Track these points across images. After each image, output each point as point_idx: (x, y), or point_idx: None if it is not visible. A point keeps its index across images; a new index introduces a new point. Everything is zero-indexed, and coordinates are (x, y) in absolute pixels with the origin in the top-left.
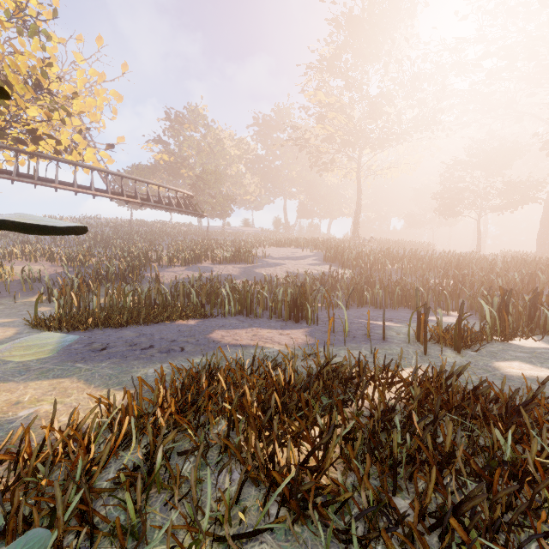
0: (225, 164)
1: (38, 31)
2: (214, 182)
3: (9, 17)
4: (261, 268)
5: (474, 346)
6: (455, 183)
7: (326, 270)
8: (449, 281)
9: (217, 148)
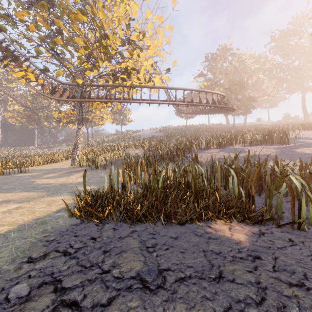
0: (246, 76)
1: None
2: (239, 89)
3: None
4: (302, 147)
5: None
6: None
7: None
8: None
9: (240, 67)
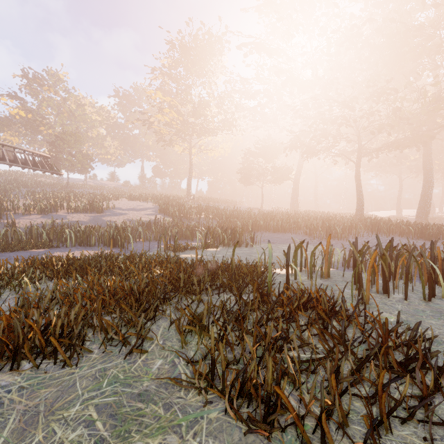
0: (86, 127)
1: None
2: (74, 142)
3: None
4: (108, 216)
5: (186, 251)
6: (248, 164)
7: (156, 218)
8: (217, 225)
9: (78, 112)
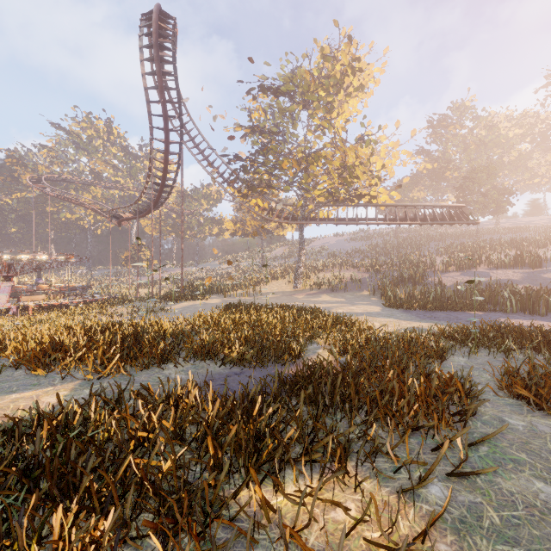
0: (499, 152)
1: (370, 142)
2: (486, 178)
3: (356, 141)
4: (550, 272)
5: None
6: None
7: None
8: None
9: (489, 138)
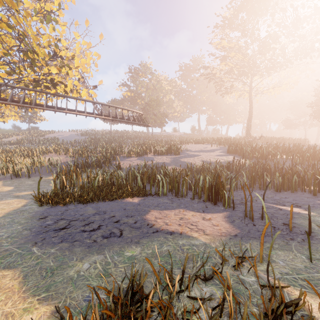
0: (162, 95)
1: (51, 19)
2: (156, 106)
3: (36, 13)
4: (184, 158)
5: None
6: None
7: (230, 159)
8: None
9: (157, 86)
